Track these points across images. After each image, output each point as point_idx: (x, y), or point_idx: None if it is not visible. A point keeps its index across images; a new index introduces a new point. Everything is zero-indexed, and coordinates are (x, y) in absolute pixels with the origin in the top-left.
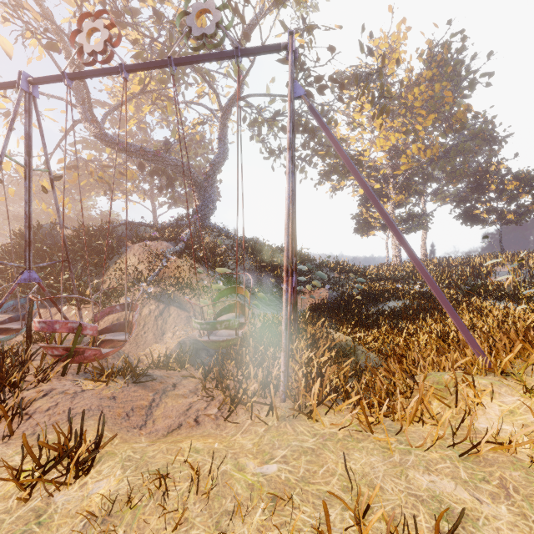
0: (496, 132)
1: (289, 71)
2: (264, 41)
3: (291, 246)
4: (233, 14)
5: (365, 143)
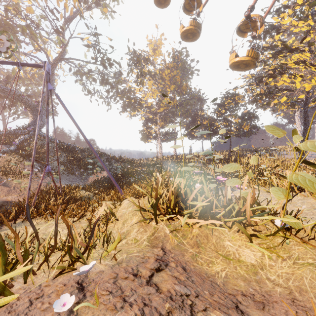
0: (202, 96)
1: (44, 79)
2: (72, 34)
3: (46, 154)
4: (16, 45)
5: (144, 93)
